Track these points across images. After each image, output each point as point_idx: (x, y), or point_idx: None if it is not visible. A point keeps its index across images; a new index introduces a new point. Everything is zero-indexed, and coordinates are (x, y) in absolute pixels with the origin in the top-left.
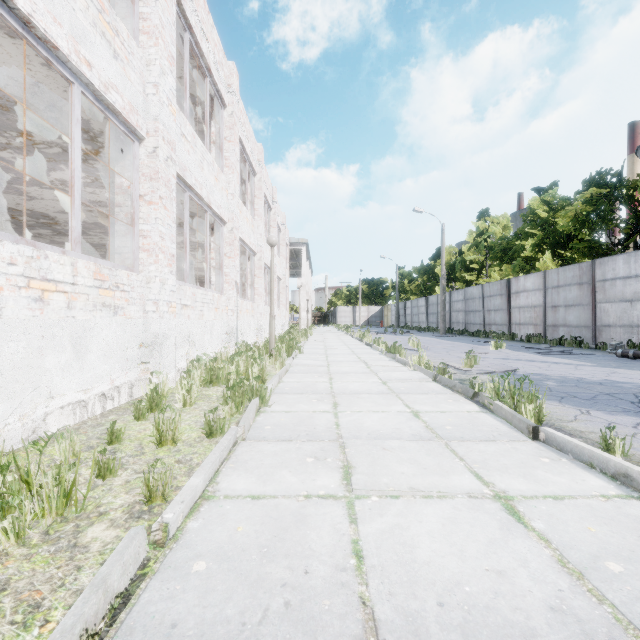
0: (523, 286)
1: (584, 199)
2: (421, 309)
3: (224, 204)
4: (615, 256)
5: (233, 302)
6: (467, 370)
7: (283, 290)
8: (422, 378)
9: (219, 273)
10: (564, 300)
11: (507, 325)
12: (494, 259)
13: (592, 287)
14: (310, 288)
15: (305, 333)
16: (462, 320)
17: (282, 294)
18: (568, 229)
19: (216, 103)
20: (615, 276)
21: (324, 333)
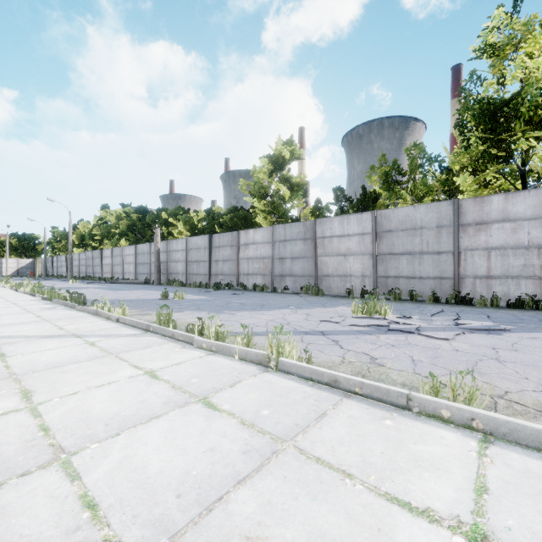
0: (106, 254)
1: (132, 218)
2: (63, 263)
3: None
4: (127, 246)
5: None
6: None
7: None
8: (6, 289)
9: None
10: (117, 262)
11: (102, 273)
12: (104, 236)
13: (123, 257)
14: None
15: None
16: (85, 271)
17: None
18: (125, 230)
19: None
20: (127, 254)
21: None
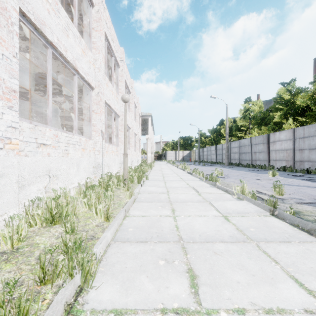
0: (278, 138)
1: None
2: (212, 152)
3: (91, 74)
4: None
5: (99, 145)
6: (282, 198)
7: (138, 141)
8: (259, 211)
9: (89, 124)
10: (308, 145)
11: (267, 161)
12: (256, 124)
13: None
14: (153, 141)
15: (150, 165)
16: (237, 158)
17: (137, 143)
18: (307, 103)
19: (86, 2)
20: None
21: (161, 165)
